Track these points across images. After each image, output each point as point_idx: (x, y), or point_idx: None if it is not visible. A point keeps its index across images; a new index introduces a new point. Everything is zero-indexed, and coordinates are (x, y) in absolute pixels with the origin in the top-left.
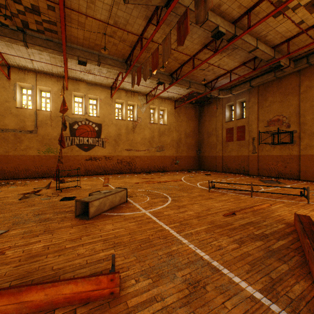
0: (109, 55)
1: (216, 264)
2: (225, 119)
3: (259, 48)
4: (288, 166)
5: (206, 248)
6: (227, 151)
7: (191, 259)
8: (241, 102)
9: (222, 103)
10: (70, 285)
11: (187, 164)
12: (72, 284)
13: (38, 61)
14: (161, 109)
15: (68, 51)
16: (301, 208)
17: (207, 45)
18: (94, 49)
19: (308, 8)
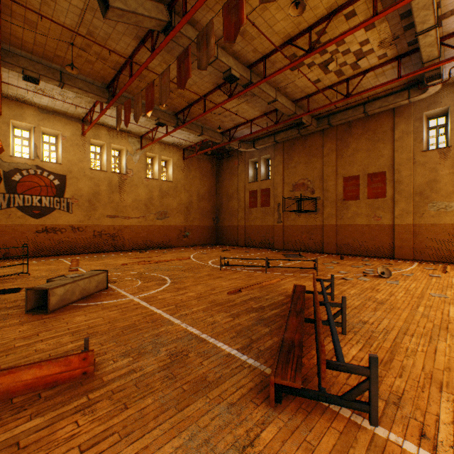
0: (80, 74)
1: (205, 336)
2: (248, 179)
3: (279, 100)
4: (313, 238)
5: (199, 325)
6: (251, 220)
7: (180, 335)
8: (266, 159)
9: (245, 158)
10: (33, 369)
11: (200, 237)
12: (35, 369)
13: None
14: (163, 158)
15: (4, 57)
16: (308, 280)
17: (221, 86)
18: (54, 61)
19: (323, 68)
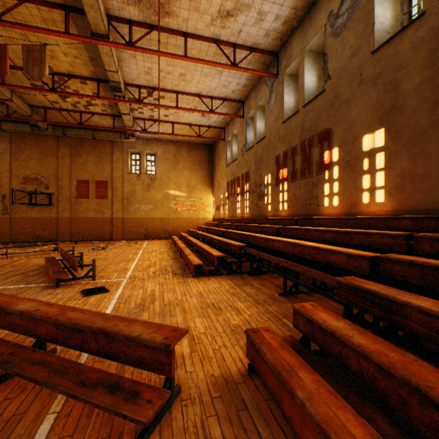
0: None
1: None
2: None
3: (16, 102)
4: (48, 229)
5: None
6: None
7: None
8: None
9: None
10: None
11: None
12: None
13: None
14: None
15: None
16: None
17: None
18: None
19: (62, 97)
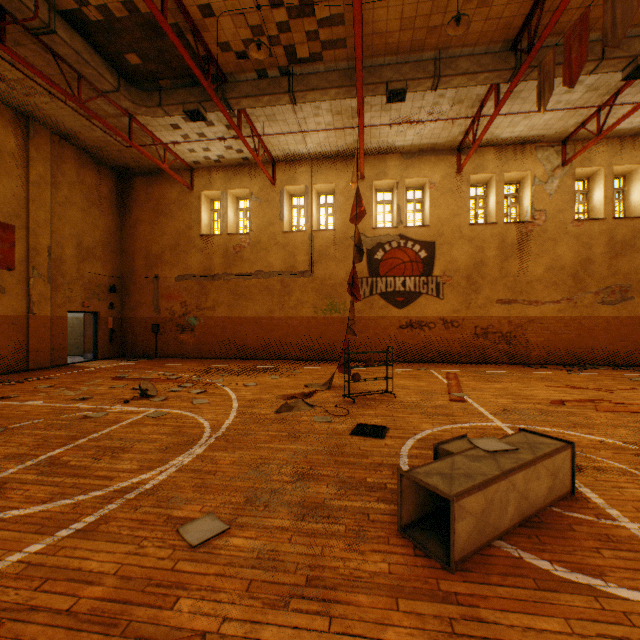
0: (463, 47)
1: None
2: None
3: None
4: None
5: None
6: None
7: None
8: None
9: None
10: None
11: None
12: None
13: (312, 131)
14: (615, 172)
15: (366, 79)
16: None
17: None
18: (425, 47)
19: None
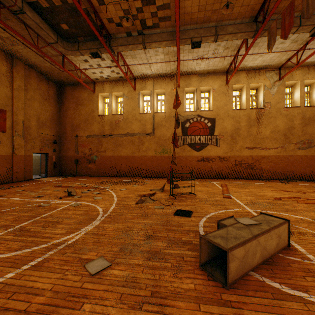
0: (229, 20)
1: None
2: None
3: None
4: None
5: None
6: None
7: None
8: None
9: None
10: None
11: None
12: None
13: (154, 63)
14: (305, 83)
15: (181, 36)
16: None
17: None
18: (210, 20)
19: None
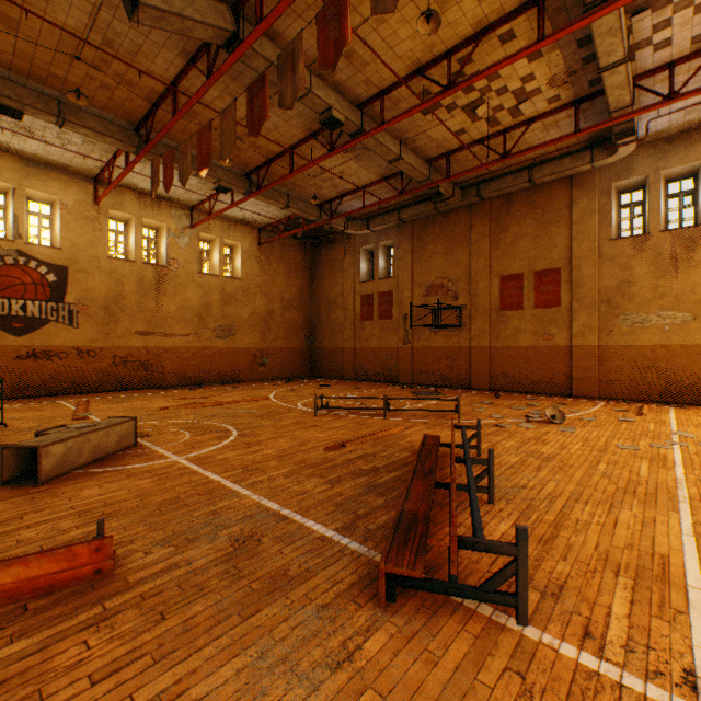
0: (91, 105)
1: (287, 512)
2: (360, 276)
3: (405, 159)
4: (456, 366)
5: (280, 496)
6: (364, 340)
7: (250, 513)
8: (387, 246)
9: (355, 245)
10: (15, 568)
11: (286, 366)
12: (19, 566)
13: None
14: (227, 243)
15: None
16: (446, 429)
17: (317, 133)
18: (48, 84)
19: (469, 113)
